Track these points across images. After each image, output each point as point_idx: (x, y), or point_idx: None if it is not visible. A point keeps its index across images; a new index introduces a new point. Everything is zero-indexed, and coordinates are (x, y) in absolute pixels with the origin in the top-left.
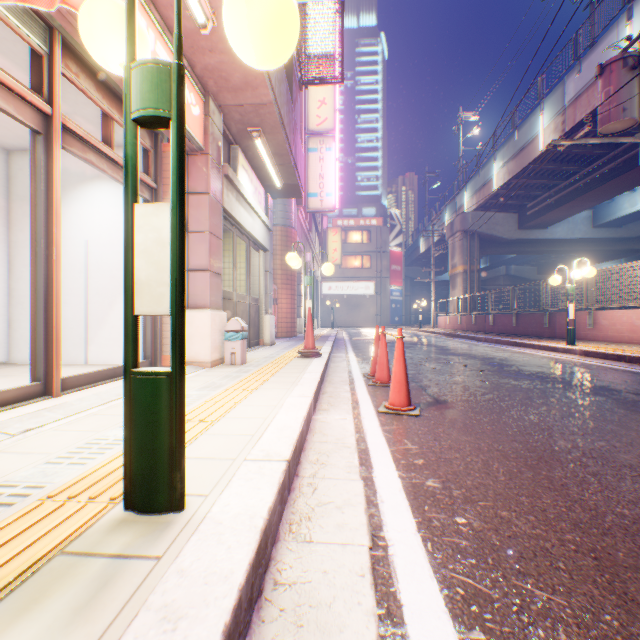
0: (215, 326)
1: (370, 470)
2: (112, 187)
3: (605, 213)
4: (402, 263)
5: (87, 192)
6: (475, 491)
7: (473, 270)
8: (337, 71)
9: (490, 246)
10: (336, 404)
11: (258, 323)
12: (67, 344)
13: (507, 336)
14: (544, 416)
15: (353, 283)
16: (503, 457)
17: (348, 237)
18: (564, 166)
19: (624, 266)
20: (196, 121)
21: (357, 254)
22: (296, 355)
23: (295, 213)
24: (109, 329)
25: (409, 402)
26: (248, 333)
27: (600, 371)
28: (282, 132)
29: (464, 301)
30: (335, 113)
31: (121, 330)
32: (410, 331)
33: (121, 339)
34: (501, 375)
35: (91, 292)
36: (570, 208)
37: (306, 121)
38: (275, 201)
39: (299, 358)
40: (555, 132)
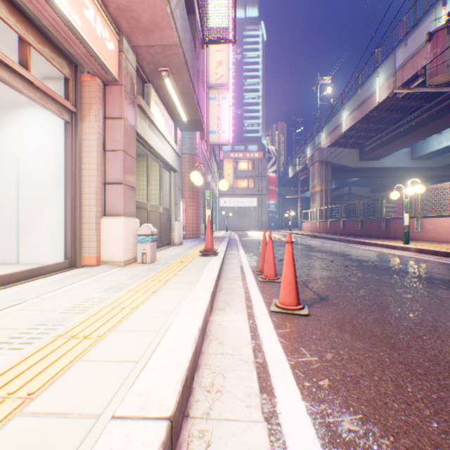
0: (128, 231)
1: (273, 400)
2: (40, 113)
3: (420, 149)
4: (276, 184)
5: (19, 117)
6: (407, 441)
7: (327, 189)
8: (231, 33)
9: (339, 172)
10: (231, 302)
11: (169, 228)
12: (1, 246)
13: (355, 237)
14: (422, 314)
15: (242, 198)
16: (411, 374)
17: (238, 166)
18: (393, 114)
19: (445, 185)
20: (110, 55)
21: (244, 178)
22: (198, 254)
23: (199, 145)
24: (38, 233)
25: (298, 301)
26: (160, 236)
27: (438, 266)
28: (186, 73)
29: (321, 211)
30: (229, 71)
31: (48, 234)
32: (283, 233)
33: (48, 242)
34: (363, 270)
35: (22, 202)
36: (396, 145)
37: (207, 77)
38: (184, 136)
39: (200, 256)
40: (388, 89)
